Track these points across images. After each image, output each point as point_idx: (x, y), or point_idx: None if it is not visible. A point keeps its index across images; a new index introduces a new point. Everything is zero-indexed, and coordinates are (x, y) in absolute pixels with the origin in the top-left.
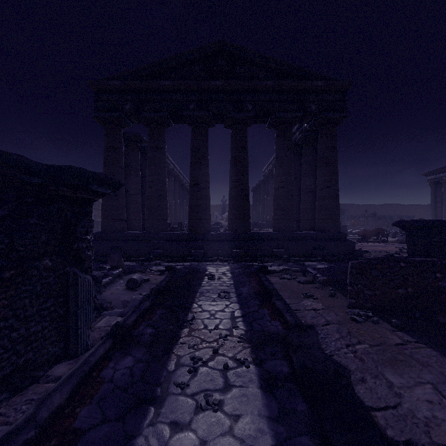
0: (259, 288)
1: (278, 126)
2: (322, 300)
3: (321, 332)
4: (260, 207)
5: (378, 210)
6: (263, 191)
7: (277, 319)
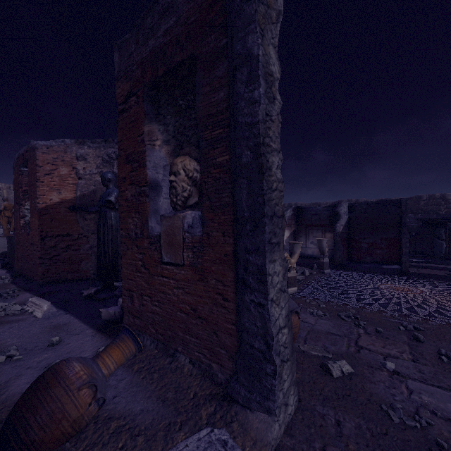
0: None
1: None
2: None
3: None
4: None
5: None
6: None
7: None
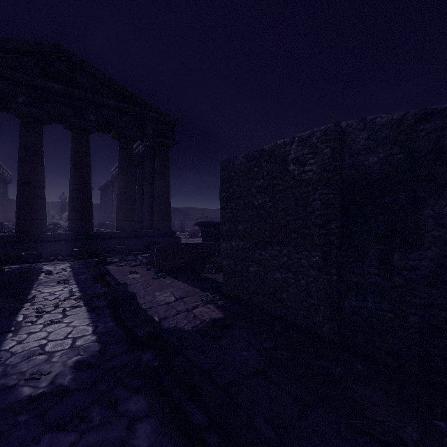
0: (97, 274)
1: (121, 140)
2: (141, 273)
3: (132, 287)
4: (109, 207)
5: (213, 213)
6: (111, 192)
7: (106, 286)
